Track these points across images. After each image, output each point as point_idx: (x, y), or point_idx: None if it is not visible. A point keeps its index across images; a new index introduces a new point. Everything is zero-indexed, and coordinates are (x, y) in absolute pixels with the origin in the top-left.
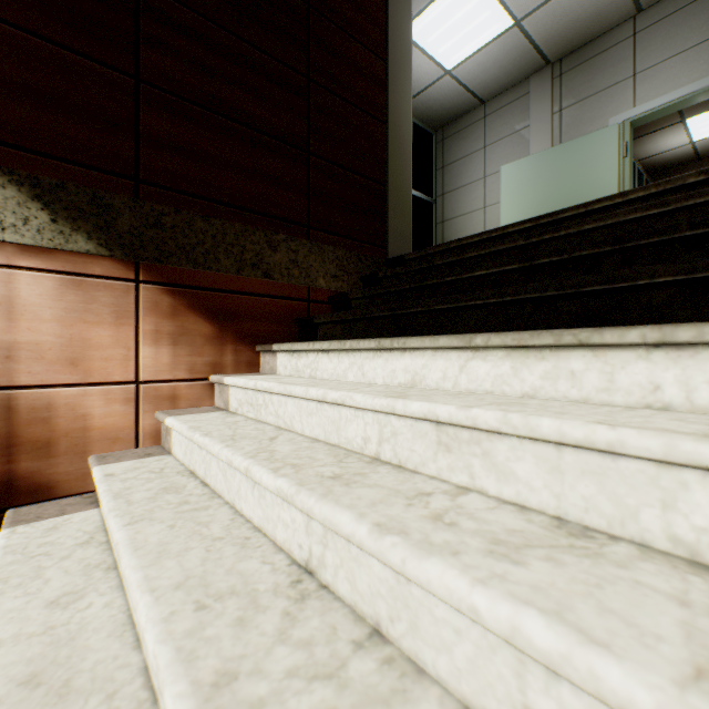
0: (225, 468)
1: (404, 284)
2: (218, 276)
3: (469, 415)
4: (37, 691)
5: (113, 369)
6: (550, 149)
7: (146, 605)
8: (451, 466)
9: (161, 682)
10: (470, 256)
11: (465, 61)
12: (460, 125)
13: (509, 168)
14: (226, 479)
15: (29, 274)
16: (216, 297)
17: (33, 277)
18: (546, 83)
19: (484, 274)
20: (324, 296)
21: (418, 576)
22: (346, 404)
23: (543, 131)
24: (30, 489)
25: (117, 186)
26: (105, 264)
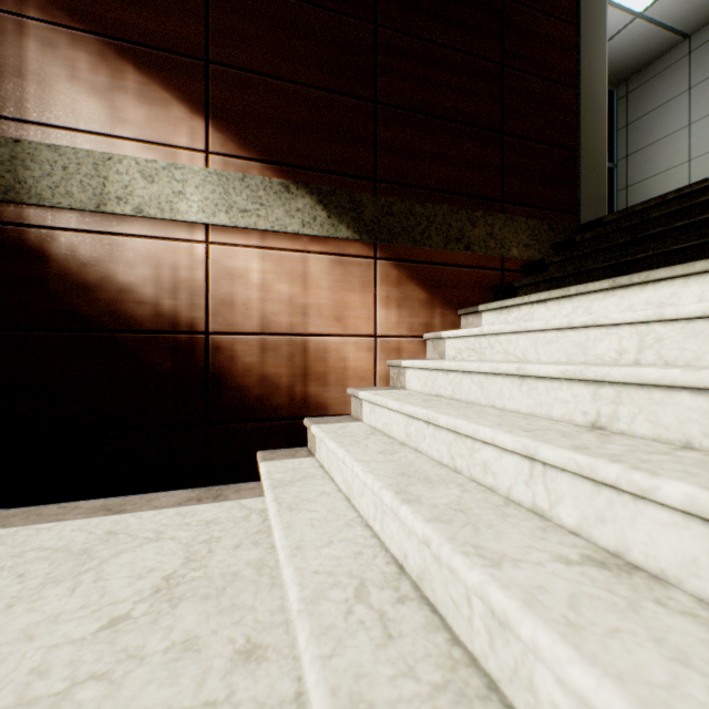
0: (481, 380)
1: (617, 238)
2: (429, 251)
3: None
4: (411, 478)
5: (360, 325)
6: None
7: (486, 428)
8: None
9: (531, 448)
10: (700, 201)
11: None
12: (651, 72)
13: None
14: (482, 389)
15: (314, 256)
16: (428, 269)
17: (317, 258)
18: None
19: None
20: (515, 265)
21: None
22: (597, 324)
23: None
24: (315, 406)
25: (363, 187)
26: (356, 246)
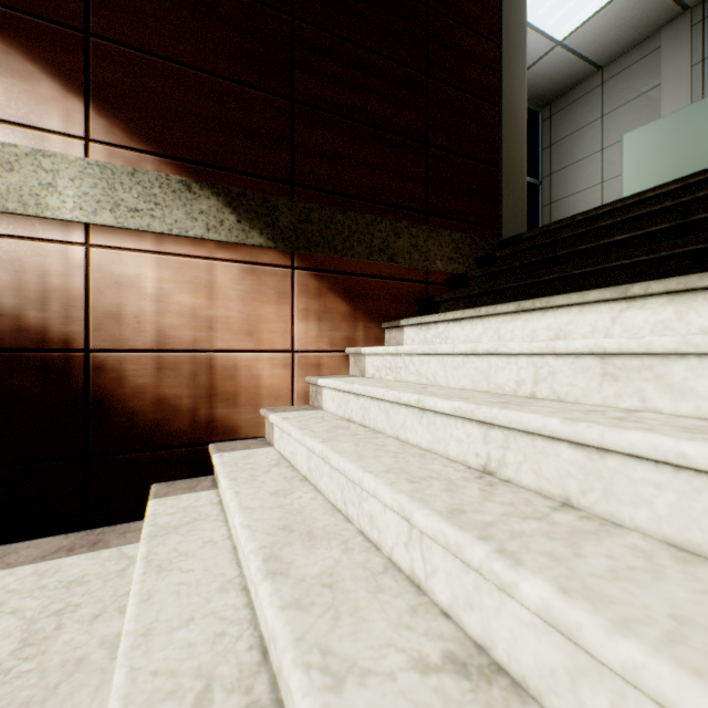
0: (387, 408)
1: (530, 257)
2: (352, 262)
3: (641, 343)
4: (293, 533)
5: (276, 340)
6: (688, 106)
7: (371, 477)
8: (618, 394)
9: (407, 511)
10: (602, 225)
11: (580, 27)
12: (571, 98)
13: (633, 136)
14: (388, 417)
15: (222, 264)
16: (350, 280)
17: (225, 266)
18: (683, 32)
19: (625, 238)
20: (440, 278)
21: (618, 443)
22: (498, 352)
23: (678, 87)
24: (223, 429)
25: (279, 191)
26: (271, 254)
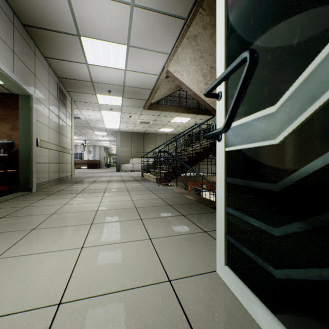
0: None
1: None
2: None
3: None
4: None
5: None
6: None
7: None
8: None
9: None
10: None
11: None
12: None
13: None
14: None
15: None
16: None
17: None
18: None
19: None
20: None
21: None
22: None
23: None
24: None
25: None
26: None
